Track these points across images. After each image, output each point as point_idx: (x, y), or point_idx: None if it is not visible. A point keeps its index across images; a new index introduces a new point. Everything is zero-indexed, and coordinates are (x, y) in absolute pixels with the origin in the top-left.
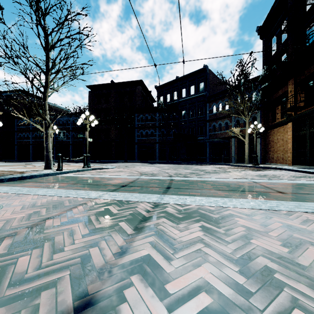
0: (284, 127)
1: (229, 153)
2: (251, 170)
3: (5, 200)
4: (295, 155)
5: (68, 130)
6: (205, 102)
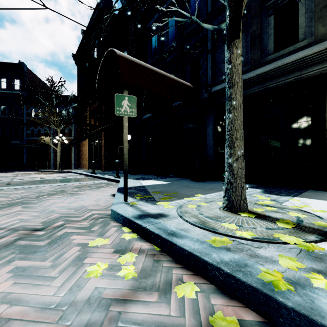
0: (86, 141)
1: (49, 159)
2: (45, 174)
3: None
4: (90, 162)
5: None
6: (22, 102)
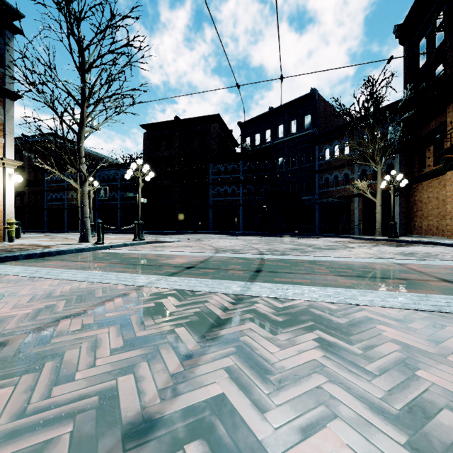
0: (439, 179)
1: (350, 220)
2: (388, 245)
3: (10, 286)
4: None
5: (116, 189)
6: (313, 144)
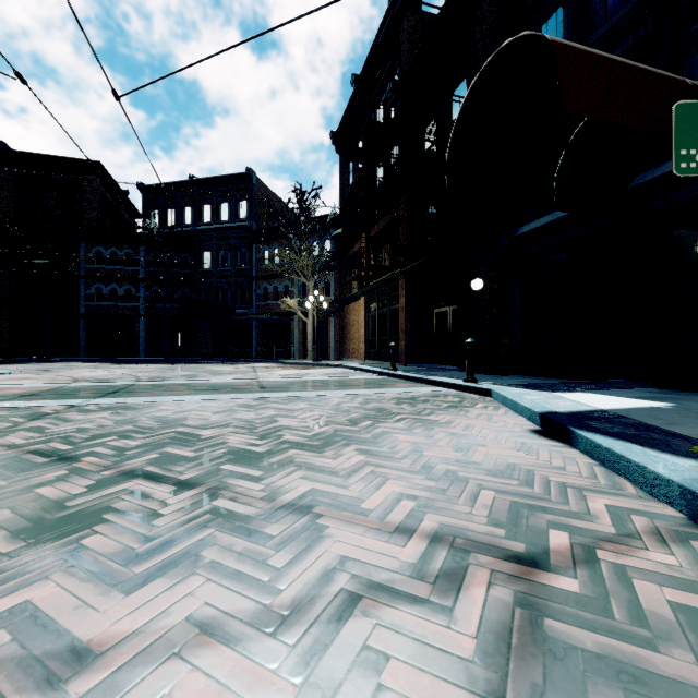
0: (359, 303)
1: (291, 341)
2: (297, 369)
3: None
4: (368, 346)
5: None
6: (250, 241)
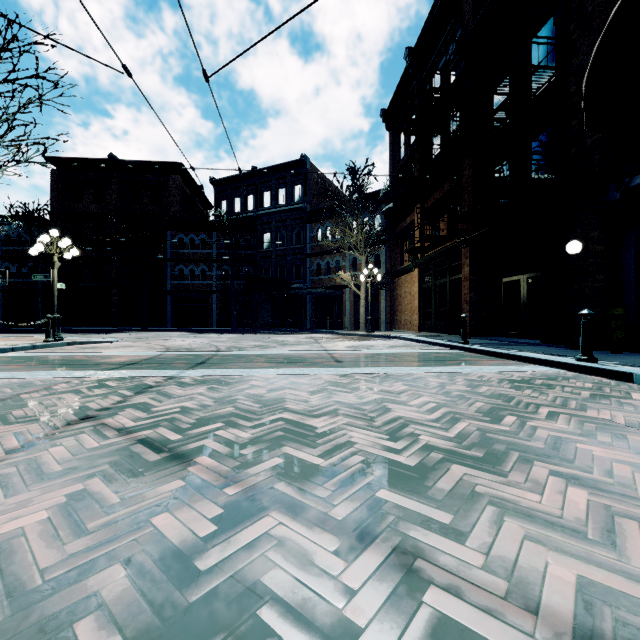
0: (412, 275)
1: (342, 313)
2: (355, 340)
3: None
4: (422, 318)
5: None
6: (305, 221)
